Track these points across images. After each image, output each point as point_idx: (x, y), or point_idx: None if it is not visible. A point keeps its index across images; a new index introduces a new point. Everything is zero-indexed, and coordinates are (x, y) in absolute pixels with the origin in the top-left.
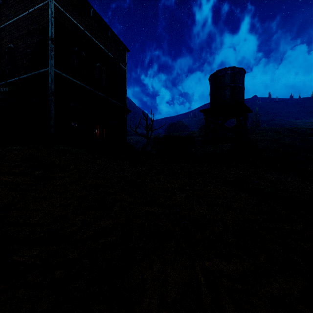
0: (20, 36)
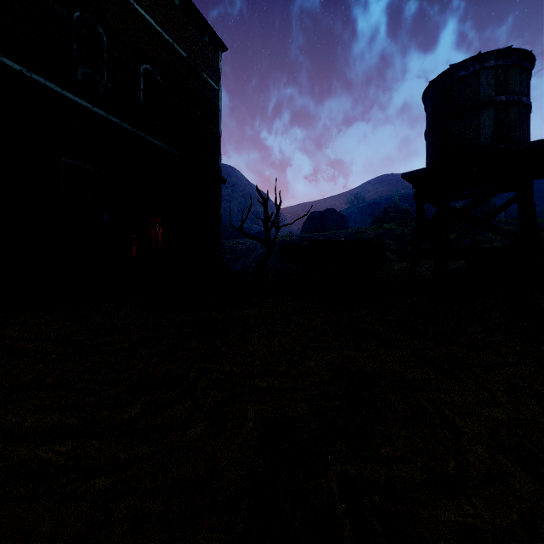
0: None
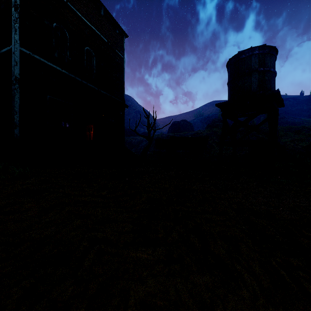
0: None
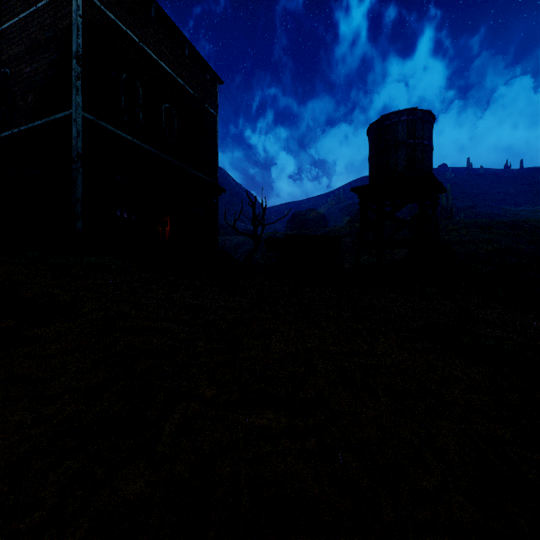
0: (22, 52)
